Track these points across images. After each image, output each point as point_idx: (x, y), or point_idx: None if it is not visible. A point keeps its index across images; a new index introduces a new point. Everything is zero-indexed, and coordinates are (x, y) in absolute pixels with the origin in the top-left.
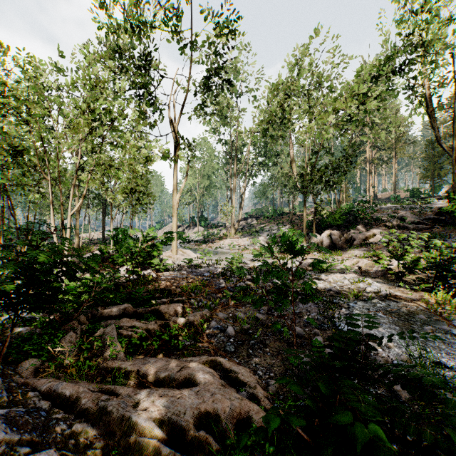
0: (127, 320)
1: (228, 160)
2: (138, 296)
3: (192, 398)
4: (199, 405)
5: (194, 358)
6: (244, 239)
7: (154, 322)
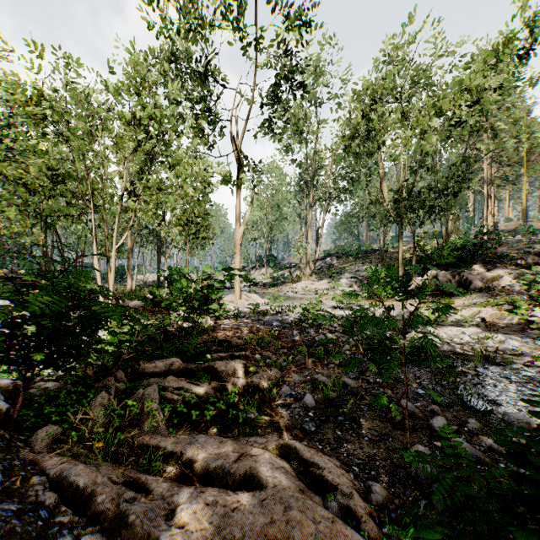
0: (173, 379)
1: (302, 187)
2: (190, 349)
3: (255, 512)
4: (265, 526)
5: (259, 438)
6: (321, 281)
7: (208, 383)
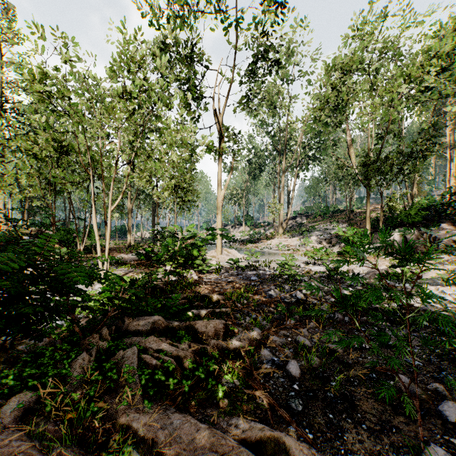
0: (154, 339)
1: (275, 155)
2: (174, 304)
3: None
4: None
5: (241, 421)
6: (293, 238)
7: (188, 346)
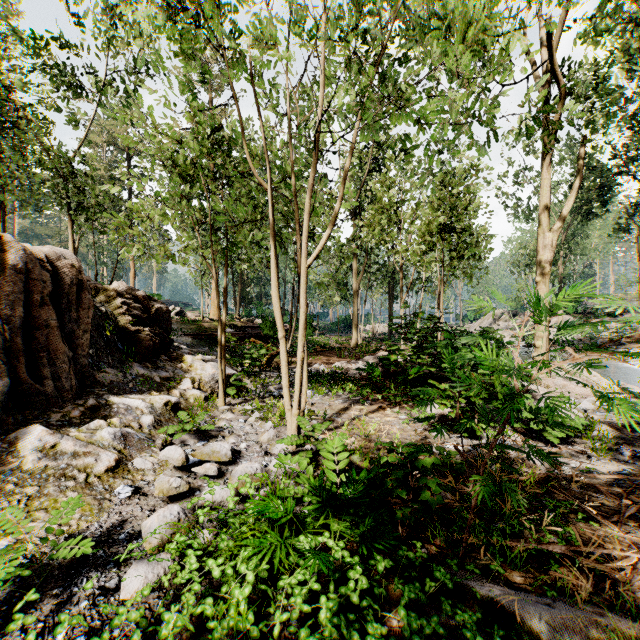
0: None
1: None
2: None
3: None
4: None
5: None
6: None
7: None
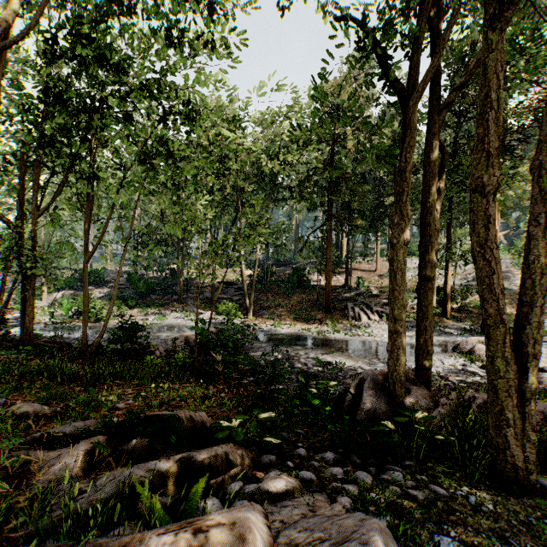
0: None
1: None
2: None
3: None
4: None
5: None
6: None
7: None
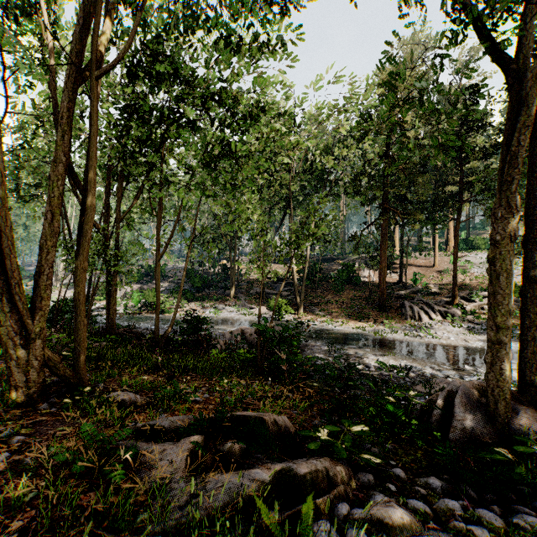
0: None
1: None
2: None
3: None
4: None
5: None
6: (68, 291)
7: None
